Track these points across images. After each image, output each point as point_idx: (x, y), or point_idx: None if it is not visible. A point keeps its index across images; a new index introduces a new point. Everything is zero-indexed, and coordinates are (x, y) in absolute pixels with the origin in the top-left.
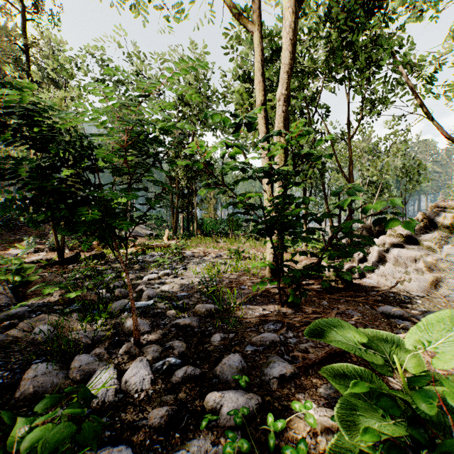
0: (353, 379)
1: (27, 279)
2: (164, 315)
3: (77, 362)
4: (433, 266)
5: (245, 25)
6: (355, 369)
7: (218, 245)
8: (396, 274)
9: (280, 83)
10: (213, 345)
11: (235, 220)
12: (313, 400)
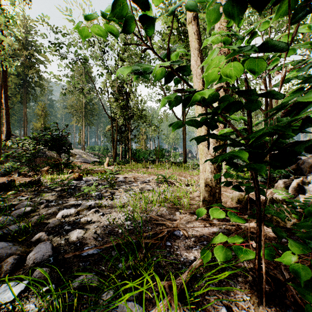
0: None
1: None
2: None
3: None
4: None
5: None
6: None
7: (147, 170)
8: None
9: None
10: None
11: (161, 151)
12: None
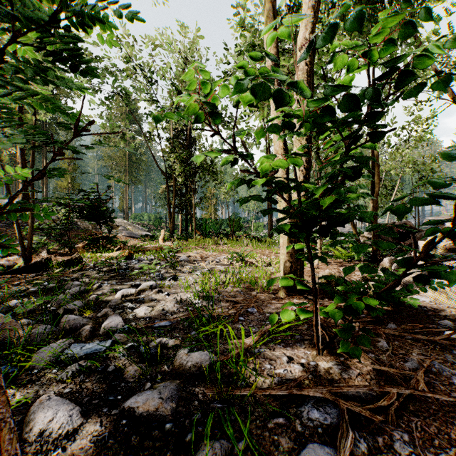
0: None
1: None
2: (118, 376)
3: None
4: None
5: None
6: None
7: (217, 248)
8: None
9: (302, 24)
10: None
11: (237, 221)
12: None
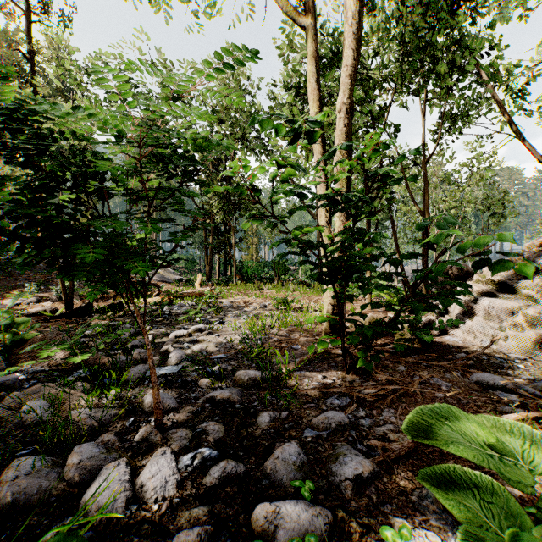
0: (466, 489)
1: (23, 337)
2: (195, 385)
3: (76, 456)
4: (536, 320)
5: (297, 19)
6: (467, 474)
7: (261, 293)
8: (488, 331)
9: (342, 90)
10: (261, 428)
11: (282, 263)
12: (404, 515)
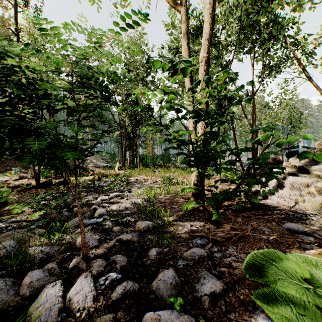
0: (286, 305)
1: (6, 200)
2: (110, 230)
3: (29, 279)
4: None
5: (175, 6)
6: (286, 294)
7: (154, 174)
8: (292, 196)
9: (202, 48)
10: (150, 259)
11: (167, 156)
12: (243, 320)
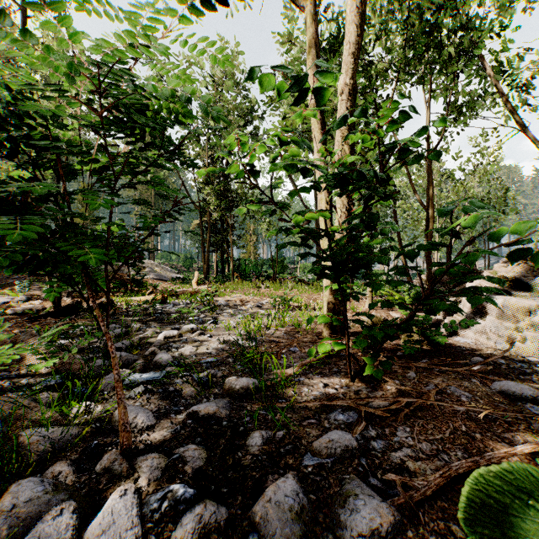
0: None
1: None
2: (178, 395)
3: (10, 499)
4: None
5: None
6: None
7: (259, 291)
8: (503, 332)
9: (344, 70)
10: (251, 453)
11: (280, 261)
12: None
